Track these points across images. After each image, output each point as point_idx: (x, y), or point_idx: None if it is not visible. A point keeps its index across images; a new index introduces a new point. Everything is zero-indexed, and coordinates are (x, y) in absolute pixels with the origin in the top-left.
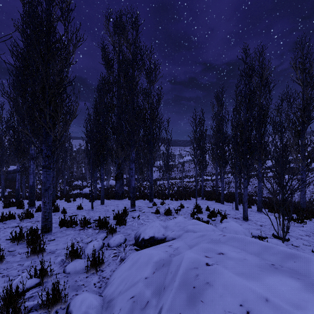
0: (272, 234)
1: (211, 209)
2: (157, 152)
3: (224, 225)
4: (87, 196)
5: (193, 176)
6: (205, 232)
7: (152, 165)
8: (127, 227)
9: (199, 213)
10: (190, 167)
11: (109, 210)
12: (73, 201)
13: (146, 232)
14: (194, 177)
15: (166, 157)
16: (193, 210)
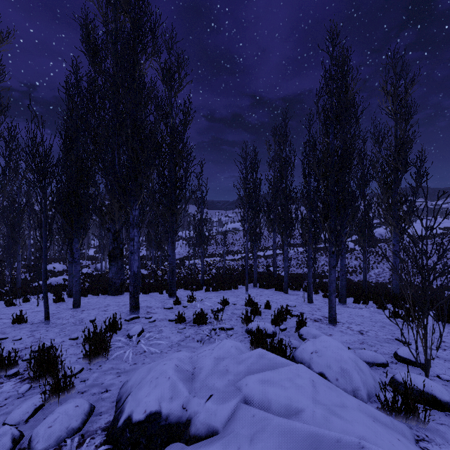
0: (389, 352)
1: (273, 304)
2: (185, 217)
3: (312, 346)
4: (57, 290)
5: (238, 252)
6: (318, 430)
7: (174, 233)
8: (108, 365)
9: (256, 315)
10: (234, 238)
11: (83, 321)
12: (23, 302)
13: (140, 398)
14: (240, 253)
15: (199, 221)
16: (247, 312)
